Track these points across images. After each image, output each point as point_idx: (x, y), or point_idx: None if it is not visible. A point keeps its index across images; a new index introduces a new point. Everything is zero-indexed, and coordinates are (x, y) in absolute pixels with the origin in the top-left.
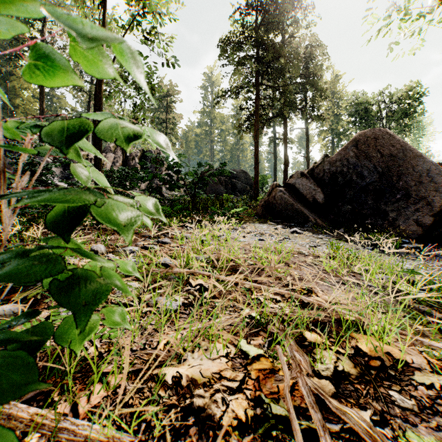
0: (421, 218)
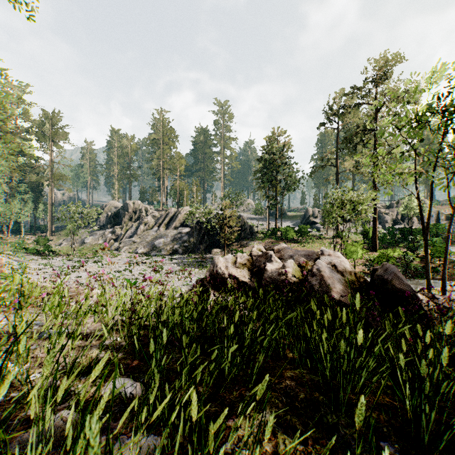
0: None
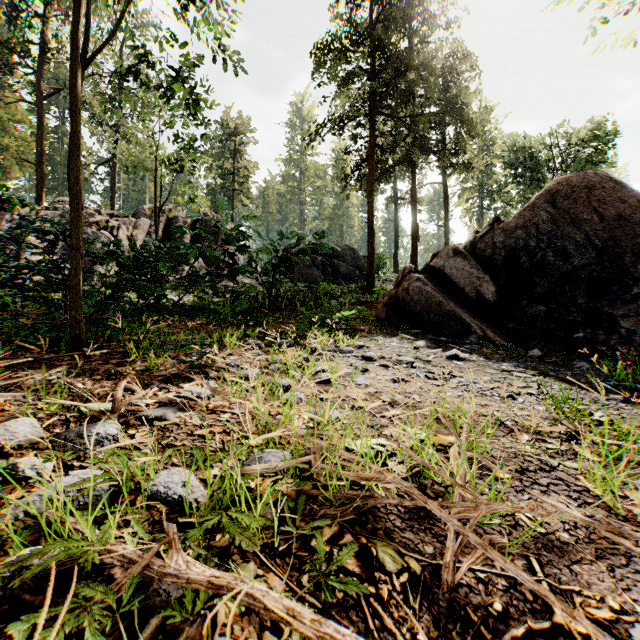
0: None
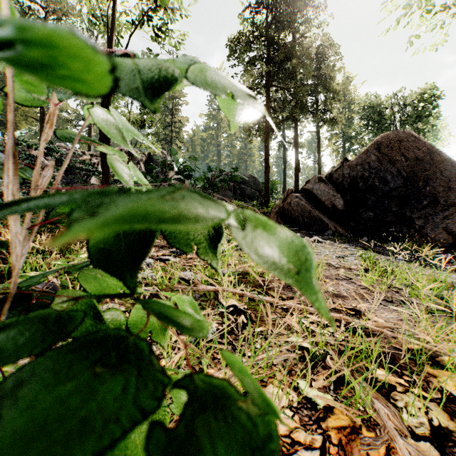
0: (451, 226)
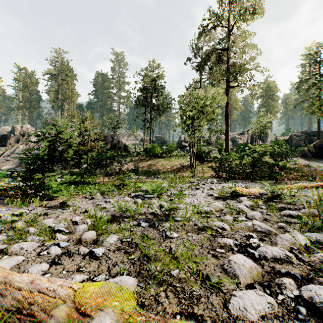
0: None
